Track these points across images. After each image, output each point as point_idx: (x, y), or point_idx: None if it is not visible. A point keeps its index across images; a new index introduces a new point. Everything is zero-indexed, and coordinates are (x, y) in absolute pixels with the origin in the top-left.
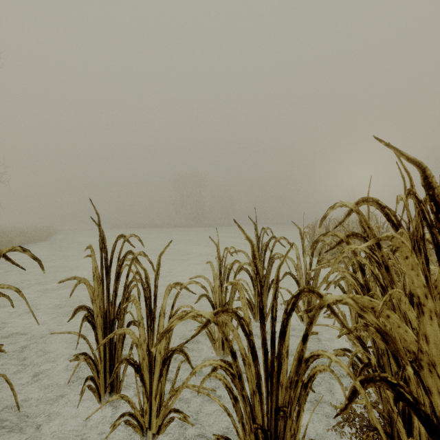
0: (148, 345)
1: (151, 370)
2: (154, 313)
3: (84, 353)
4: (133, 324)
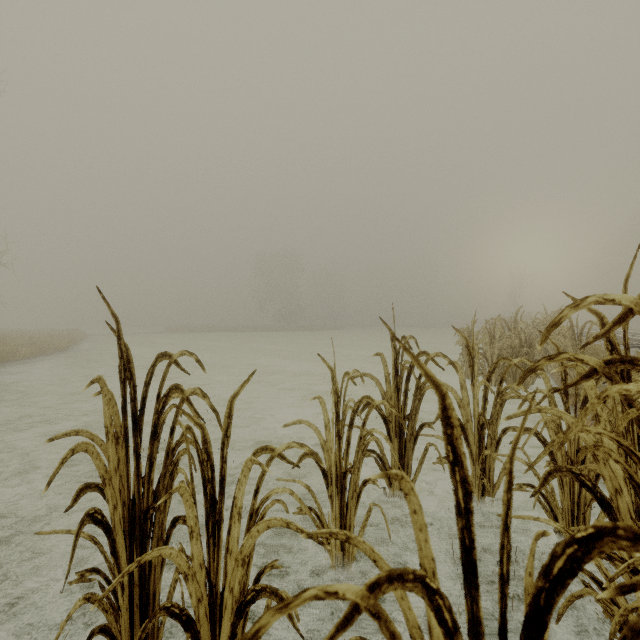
0: (209, 572)
1: (214, 621)
2: (220, 511)
3: (94, 569)
4: (182, 522)
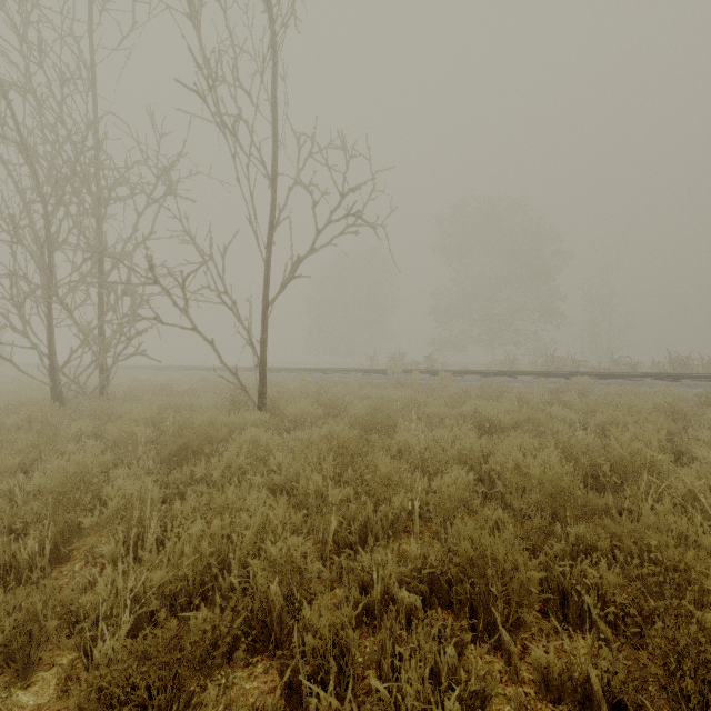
0: None
1: None
2: None
3: None
4: None
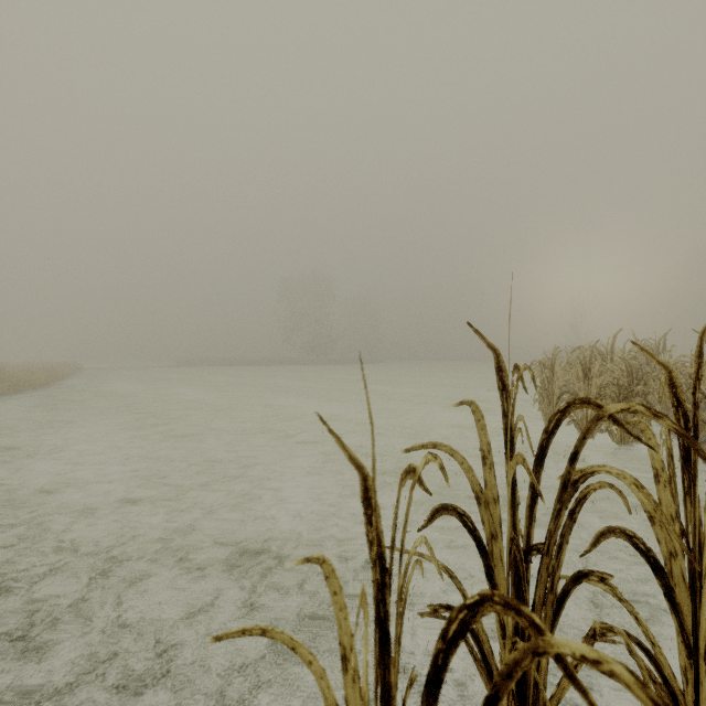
0: None
1: None
2: None
3: None
4: None
